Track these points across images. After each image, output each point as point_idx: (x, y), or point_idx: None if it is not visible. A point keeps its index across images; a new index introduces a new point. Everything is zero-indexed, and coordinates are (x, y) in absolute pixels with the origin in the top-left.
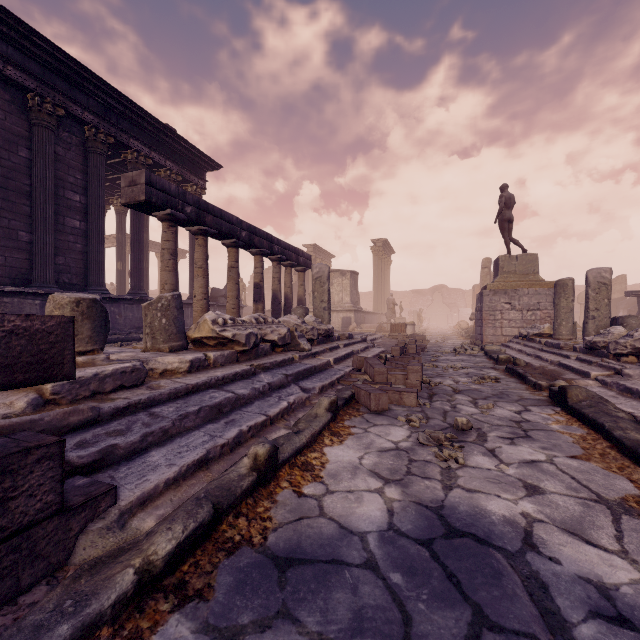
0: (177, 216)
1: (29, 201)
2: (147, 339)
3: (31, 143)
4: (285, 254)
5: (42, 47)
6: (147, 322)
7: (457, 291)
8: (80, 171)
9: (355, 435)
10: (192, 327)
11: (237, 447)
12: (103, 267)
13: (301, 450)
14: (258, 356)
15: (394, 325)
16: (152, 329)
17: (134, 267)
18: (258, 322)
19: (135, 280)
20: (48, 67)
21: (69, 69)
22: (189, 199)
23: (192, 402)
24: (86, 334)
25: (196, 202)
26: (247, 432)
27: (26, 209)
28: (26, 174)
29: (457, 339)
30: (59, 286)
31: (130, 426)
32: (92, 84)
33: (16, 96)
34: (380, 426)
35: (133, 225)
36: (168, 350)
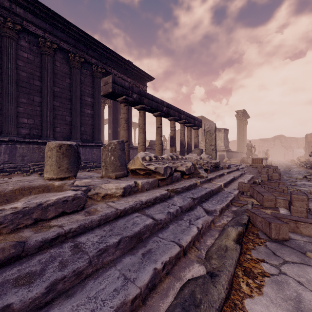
0: (128, 99)
1: (70, 102)
2: (103, 169)
3: (71, 76)
4: (187, 119)
5: (74, 31)
6: (103, 159)
7: (291, 138)
8: (90, 87)
9: (271, 277)
10: (130, 162)
11: (150, 293)
12: (100, 131)
13: (221, 309)
14: (172, 182)
15: (254, 159)
16: (105, 163)
17: (113, 131)
18: (172, 158)
19: (114, 137)
20: (77, 40)
21: (85, 39)
22: (135, 90)
23: (116, 229)
24: (65, 166)
25: (139, 92)
26: (161, 270)
27: (69, 106)
28: (69, 90)
29: (299, 168)
30: (82, 141)
31: (46, 266)
32: (95, 45)
33: (65, 55)
34: (292, 264)
35: (113, 111)
36: (114, 177)
